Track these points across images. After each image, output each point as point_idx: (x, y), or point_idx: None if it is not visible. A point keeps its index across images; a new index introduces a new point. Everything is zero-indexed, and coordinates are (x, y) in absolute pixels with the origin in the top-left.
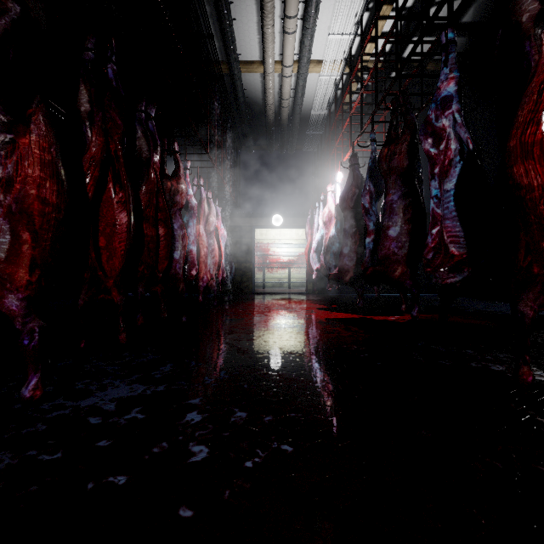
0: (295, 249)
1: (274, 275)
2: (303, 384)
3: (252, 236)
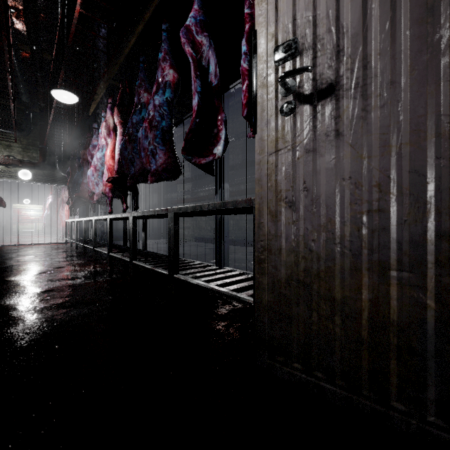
0: (40, 212)
1: (25, 227)
2: (31, 240)
3: (11, 207)
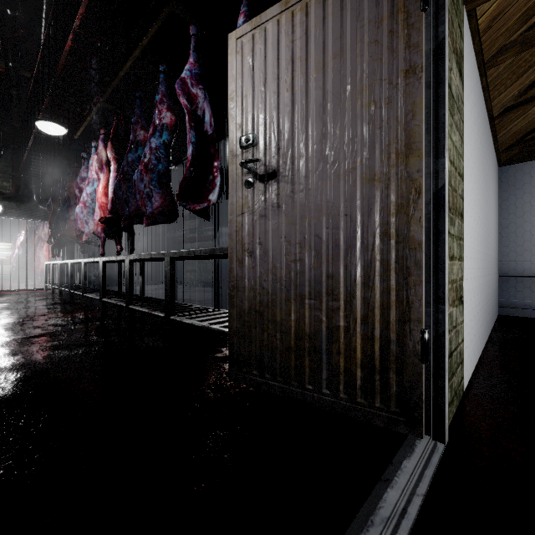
0: (8, 252)
1: None
2: None
3: None
